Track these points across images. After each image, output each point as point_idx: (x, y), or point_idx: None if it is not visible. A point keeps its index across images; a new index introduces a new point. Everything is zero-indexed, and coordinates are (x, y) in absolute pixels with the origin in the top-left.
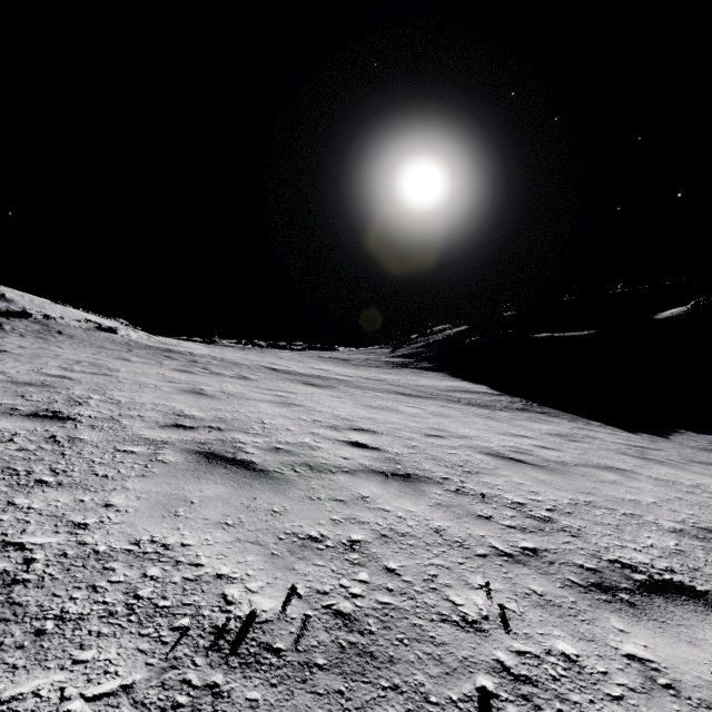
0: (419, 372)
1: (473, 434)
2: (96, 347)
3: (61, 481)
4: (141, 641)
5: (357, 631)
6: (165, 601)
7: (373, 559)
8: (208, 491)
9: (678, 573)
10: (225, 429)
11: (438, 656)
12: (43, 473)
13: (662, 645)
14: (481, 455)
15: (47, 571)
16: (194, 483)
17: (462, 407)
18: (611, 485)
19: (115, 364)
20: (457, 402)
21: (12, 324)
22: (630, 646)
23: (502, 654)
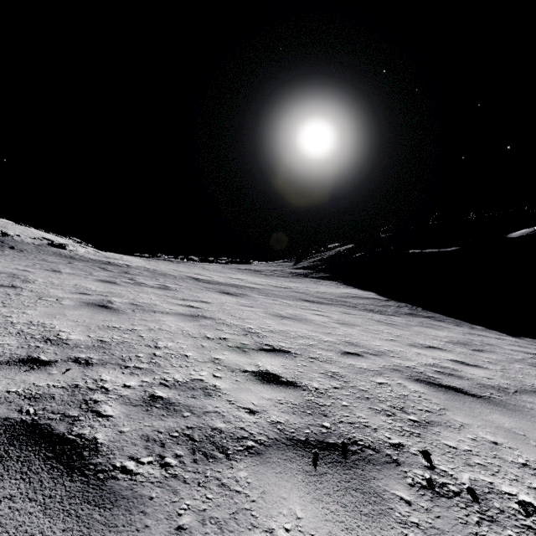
0: (318, 280)
1: (387, 348)
2: (37, 260)
3: None
4: None
5: None
6: None
7: None
8: None
9: None
10: (95, 363)
11: None
12: None
13: None
14: (413, 384)
15: None
16: None
17: (360, 313)
18: None
19: (37, 275)
20: (354, 307)
21: None
22: None
23: None
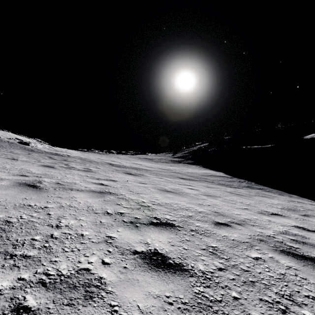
0: (187, 165)
1: (246, 217)
2: (6, 152)
3: None
4: None
5: None
6: None
7: None
8: None
9: None
10: None
11: None
12: None
13: None
14: (282, 257)
15: None
16: None
17: (217, 187)
18: None
19: None
20: (212, 183)
21: None
22: None
23: None
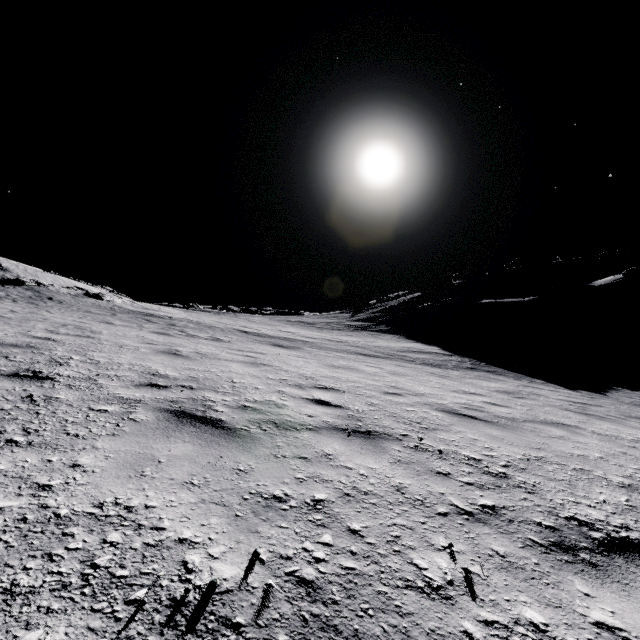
0: (377, 334)
1: (428, 392)
2: (82, 312)
3: (32, 440)
4: (93, 618)
5: (321, 601)
6: (122, 570)
7: (336, 519)
8: (176, 449)
9: (633, 530)
10: (196, 388)
11: (405, 629)
12: (15, 432)
13: (629, 611)
14: (436, 412)
15: (3, 538)
16: (163, 442)
17: (416, 366)
18: (559, 440)
19: (98, 327)
20: (412, 361)
21: (7, 290)
22: (597, 613)
23: (469, 625)
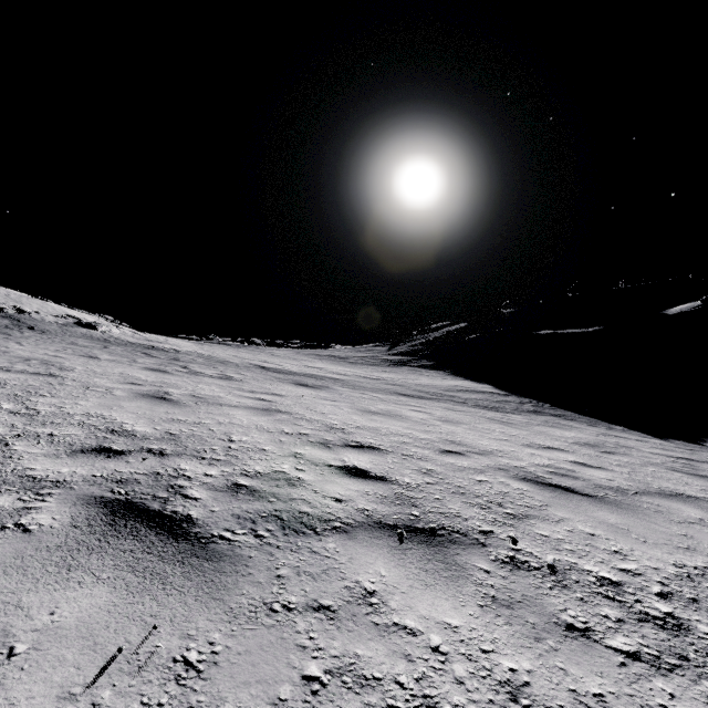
0: (419, 370)
1: (496, 447)
2: (65, 343)
3: None
4: None
5: None
6: None
7: None
8: (69, 607)
9: None
10: (170, 454)
11: None
12: None
13: None
14: (517, 482)
15: None
16: (51, 584)
17: (470, 410)
18: (703, 529)
19: (73, 362)
20: (464, 403)
21: None
22: None
23: None
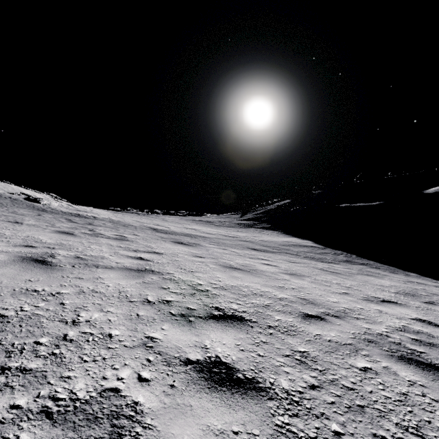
0: (261, 230)
1: (346, 305)
2: (6, 212)
3: None
4: None
5: None
6: None
7: None
8: None
9: None
10: None
11: None
12: None
13: None
14: (402, 367)
15: None
16: None
17: (304, 261)
18: None
19: None
20: (297, 255)
21: None
22: None
23: None
